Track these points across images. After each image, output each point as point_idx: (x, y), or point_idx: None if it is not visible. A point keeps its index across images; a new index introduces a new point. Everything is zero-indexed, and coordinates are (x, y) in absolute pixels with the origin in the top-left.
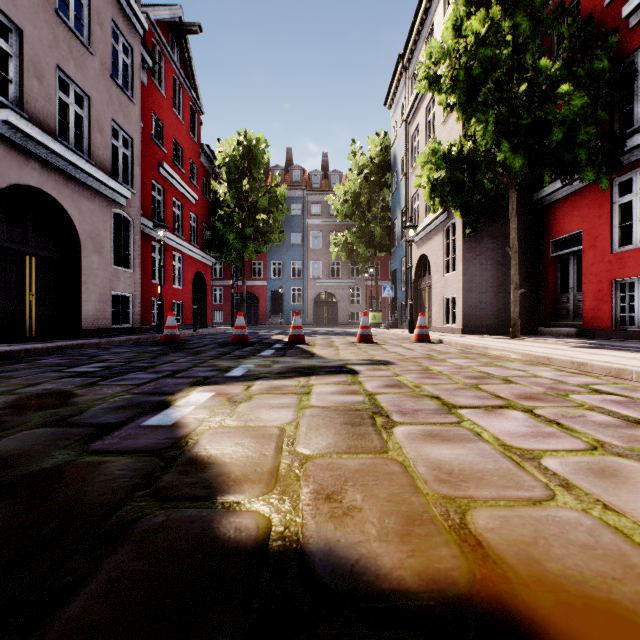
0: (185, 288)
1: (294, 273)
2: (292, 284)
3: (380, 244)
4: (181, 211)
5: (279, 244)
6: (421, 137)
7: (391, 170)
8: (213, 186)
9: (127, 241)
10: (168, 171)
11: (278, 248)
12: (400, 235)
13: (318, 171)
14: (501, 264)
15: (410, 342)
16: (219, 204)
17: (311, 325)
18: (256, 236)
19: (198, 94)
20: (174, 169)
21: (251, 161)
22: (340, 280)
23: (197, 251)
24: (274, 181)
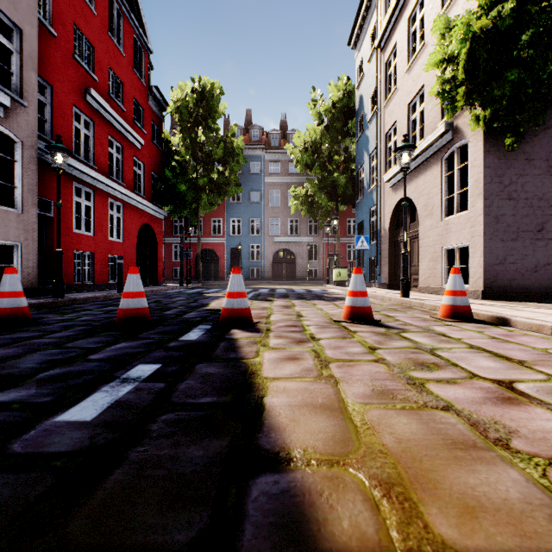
0: (127, 241)
1: (253, 231)
2: (251, 241)
3: (343, 195)
4: (121, 154)
5: (238, 202)
6: (401, 56)
7: (355, 115)
8: (165, 134)
9: (14, 170)
10: (98, 101)
11: (237, 206)
12: (368, 182)
13: (277, 130)
14: (539, 198)
15: (435, 319)
16: (172, 155)
17: (270, 282)
18: (210, 188)
19: (144, 29)
20: (110, 103)
21: (205, 108)
22: (298, 237)
23: (142, 201)
24: (230, 131)
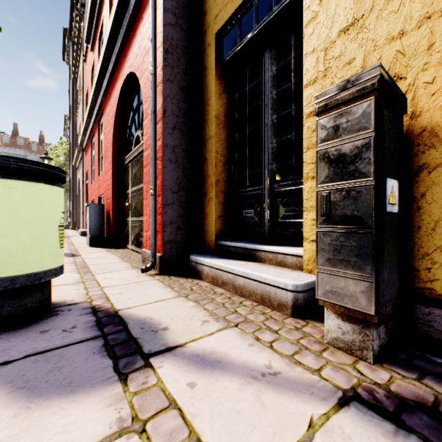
0: None
1: None
2: None
3: None
4: None
5: None
6: None
7: None
8: None
9: None
10: None
11: None
12: None
13: (36, 142)
14: None
15: None
16: None
17: None
18: None
19: None
20: None
21: None
22: None
23: None
24: None
